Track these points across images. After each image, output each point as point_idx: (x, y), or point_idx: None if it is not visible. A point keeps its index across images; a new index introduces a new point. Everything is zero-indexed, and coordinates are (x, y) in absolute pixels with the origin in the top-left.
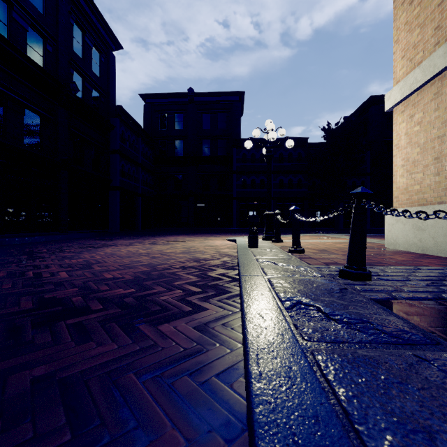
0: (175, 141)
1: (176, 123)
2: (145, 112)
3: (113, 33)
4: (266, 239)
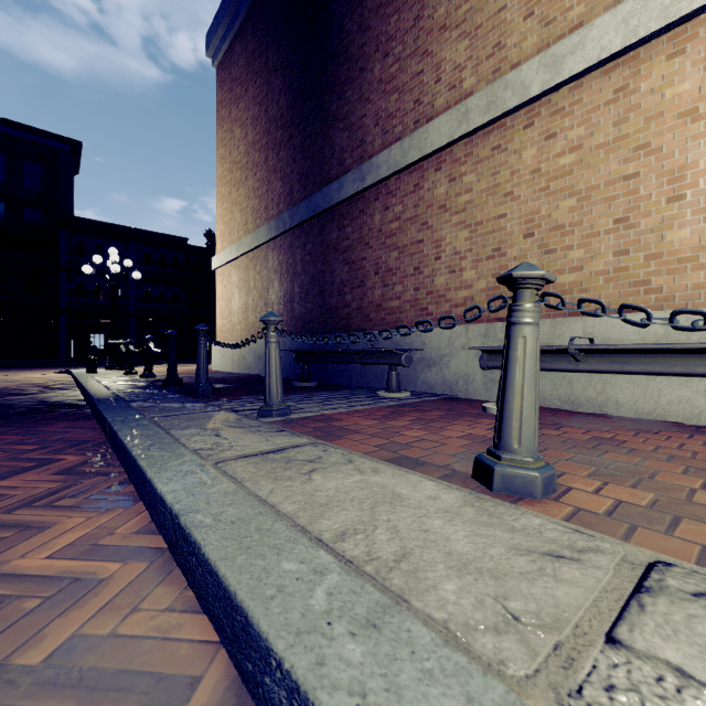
0: None
1: None
2: None
3: None
4: (110, 369)
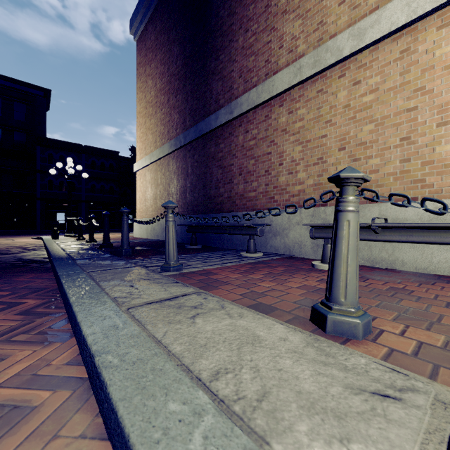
0: None
1: None
2: None
3: None
4: (67, 236)
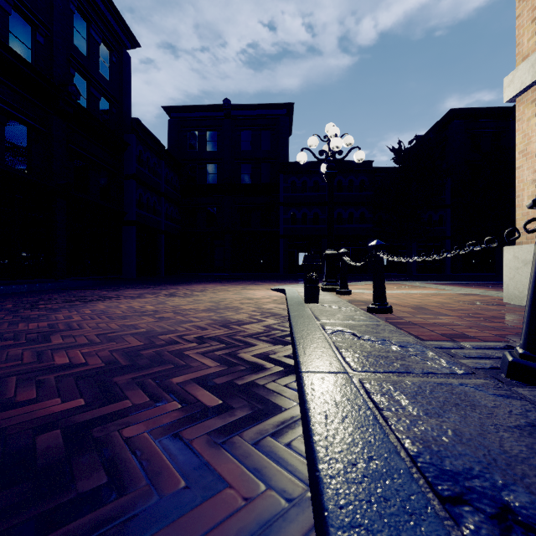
0: (208, 165)
1: (208, 143)
2: (170, 129)
3: (127, 26)
4: (327, 290)
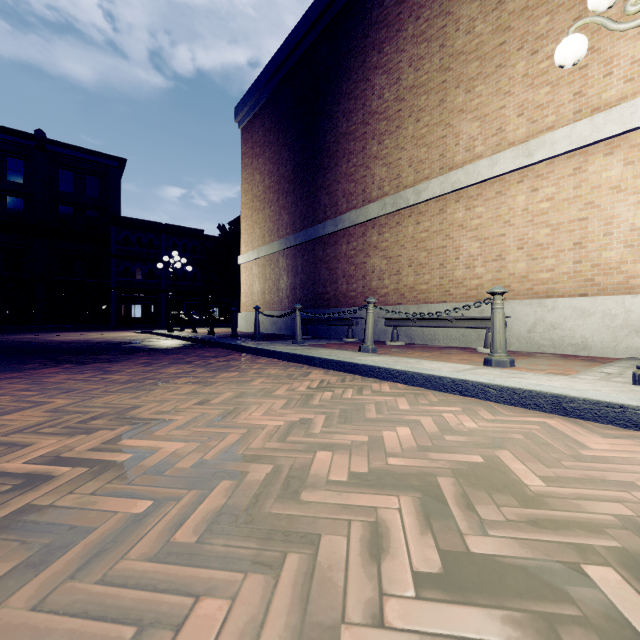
0: (8, 197)
1: (10, 171)
2: None
3: None
4: (174, 330)
